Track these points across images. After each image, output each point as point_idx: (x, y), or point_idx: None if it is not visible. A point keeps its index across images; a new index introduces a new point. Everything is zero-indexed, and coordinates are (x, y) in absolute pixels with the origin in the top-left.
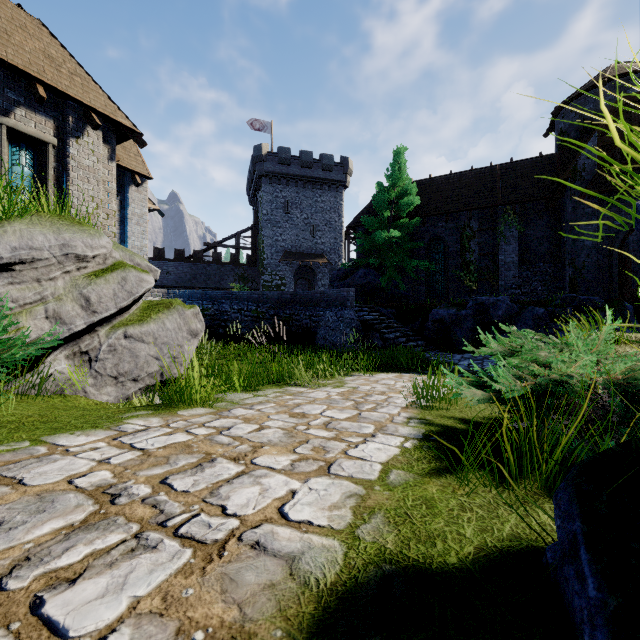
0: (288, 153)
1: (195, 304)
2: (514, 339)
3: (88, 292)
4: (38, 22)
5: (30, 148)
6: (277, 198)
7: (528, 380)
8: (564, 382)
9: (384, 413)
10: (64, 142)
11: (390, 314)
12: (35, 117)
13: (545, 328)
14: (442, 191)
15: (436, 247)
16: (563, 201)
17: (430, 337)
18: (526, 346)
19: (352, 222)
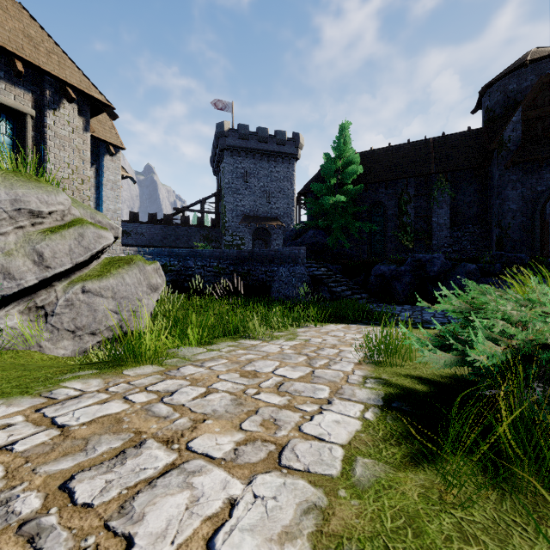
0: (247, 129)
1: (163, 261)
2: (476, 295)
3: (42, 247)
4: (19, 5)
5: (10, 118)
6: (237, 169)
7: (505, 343)
8: (548, 346)
9: (338, 371)
10: (42, 113)
11: (337, 270)
12: (14, 90)
13: (476, 282)
14: (382, 161)
15: (377, 211)
16: (490, 170)
17: (372, 290)
18: (492, 303)
19: (303, 189)
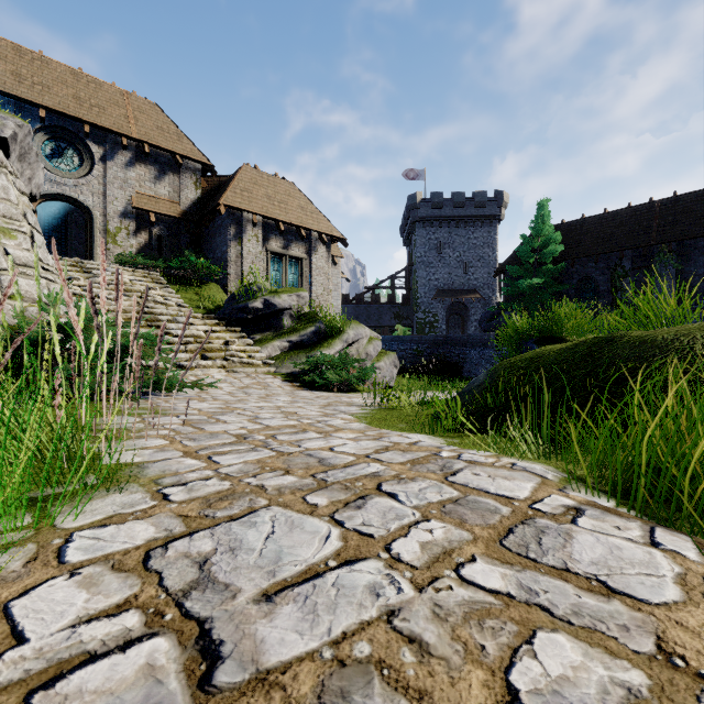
0: (440, 197)
1: None
2: None
3: (367, 351)
4: (292, 184)
5: (295, 263)
6: (430, 240)
7: None
8: None
9: None
10: (309, 255)
11: None
12: (298, 246)
13: None
14: (593, 232)
15: (586, 286)
16: None
17: None
18: None
19: (500, 267)
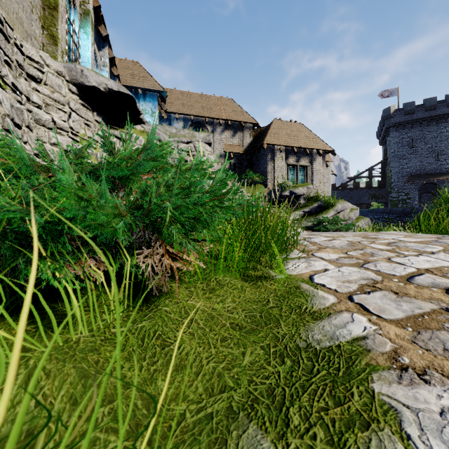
0: (412, 105)
1: None
2: None
3: (349, 216)
4: (300, 124)
5: (303, 169)
6: (402, 139)
7: None
8: None
9: None
10: (311, 163)
11: None
12: (304, 159)
13: None
14: None
15: None
16: None
17: None
18: None
19: None
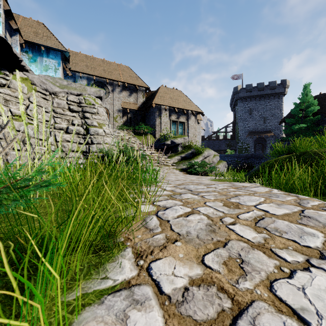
0: (250, 86)
1: None
2: None
3: (213, 160)
4: (180, 91)
5: (181, 124)
6: (245, 108)
7: None
8: None
9: None
10: (187, 121)
11: None
12: (183, 117)
13: None
14: None
15: None
16: None
17: None
18: None
19: (283, 119)
